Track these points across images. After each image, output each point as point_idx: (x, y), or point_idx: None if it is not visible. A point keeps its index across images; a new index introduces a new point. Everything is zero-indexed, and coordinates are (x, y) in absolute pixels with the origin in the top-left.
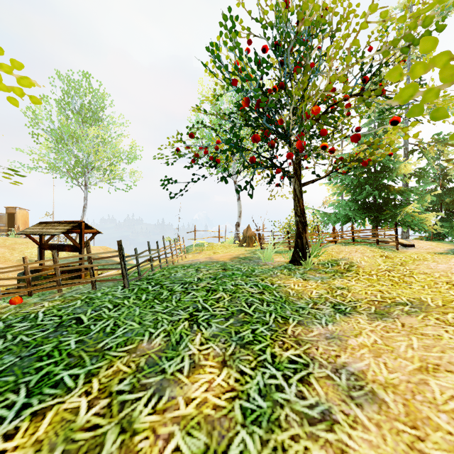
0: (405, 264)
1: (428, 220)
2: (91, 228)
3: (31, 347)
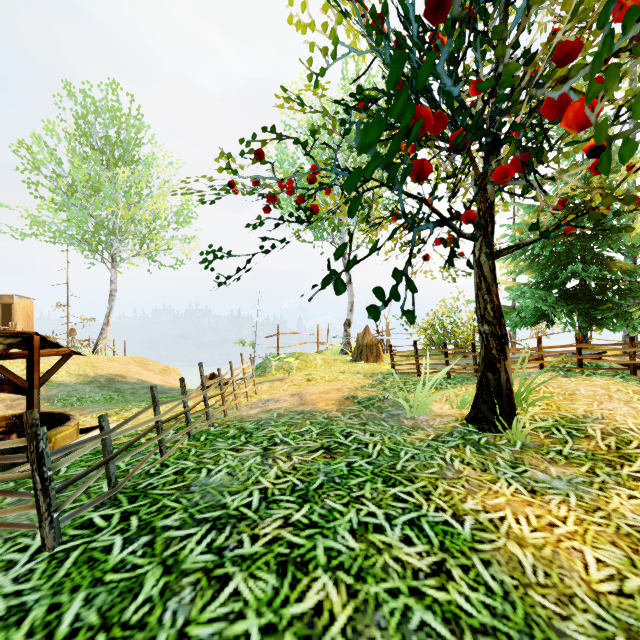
0: None
1: None
2: (59, 346)
3: None
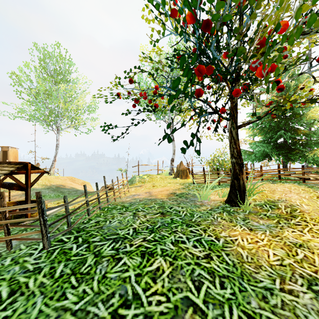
0: None
1: None
2: (39, 168)
3: None
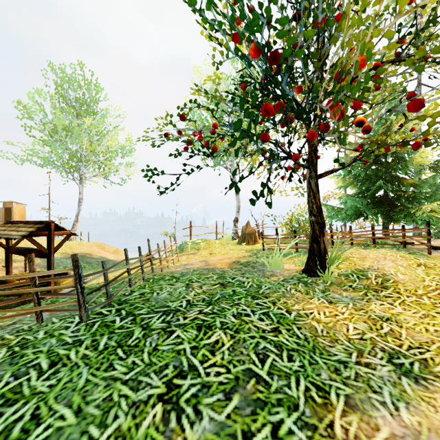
0: None
1: None
2: (64, 229)
3: None
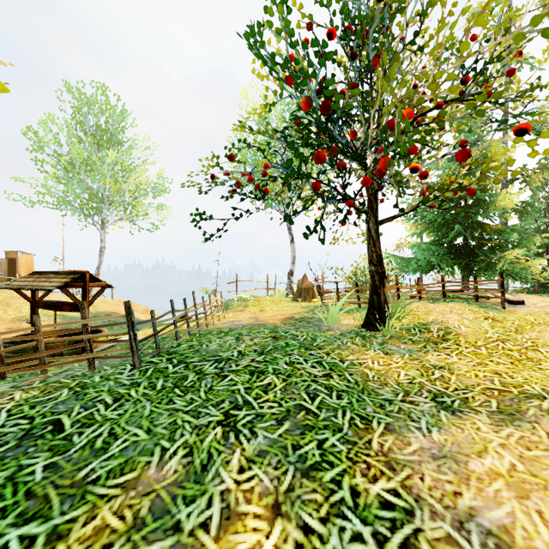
0: (522, 331)
1: (535, 268)
2: (99, 281)
3: None
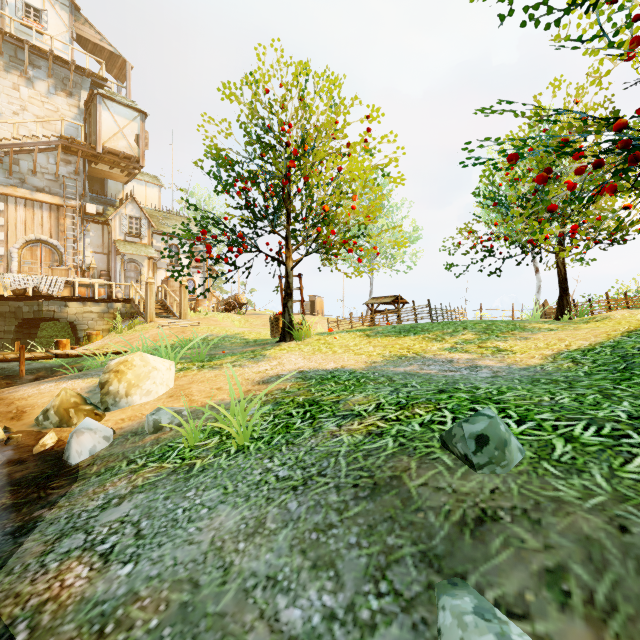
0: None
1: None
2: (403, 300)
3: (406, 329)
